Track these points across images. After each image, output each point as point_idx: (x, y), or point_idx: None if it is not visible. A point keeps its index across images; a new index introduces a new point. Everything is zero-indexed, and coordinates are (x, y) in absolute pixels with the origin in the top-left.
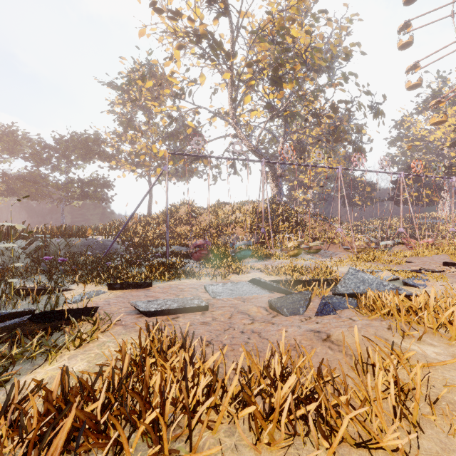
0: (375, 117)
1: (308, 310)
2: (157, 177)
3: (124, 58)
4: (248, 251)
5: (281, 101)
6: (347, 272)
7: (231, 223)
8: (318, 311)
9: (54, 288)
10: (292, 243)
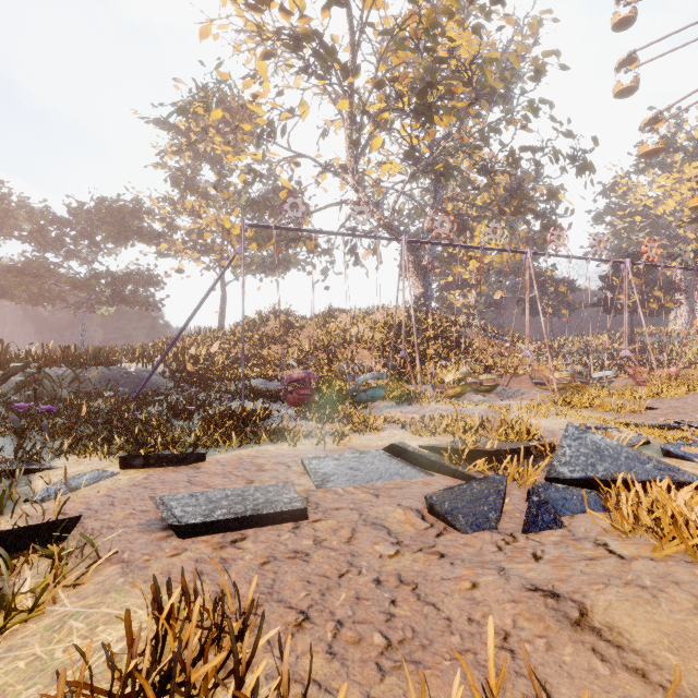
0: (580, 173)
1: (506, 516)
2: (226, 265)
3: (180, 79)
4: (379, 390)
5: (429, 148)
6: (565, 433)
7: (351, 342)
8: (527, 520)
9: (16, 466)
10: (452, 375)
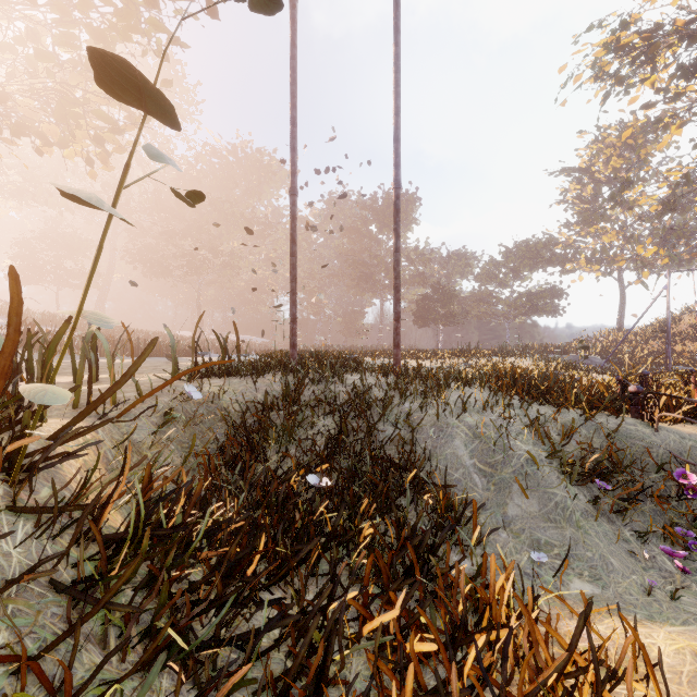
0: None
1: None
2: (656, 297)
3: (584, 133)
4: None
5: None
6: None
7: None
8: None
9: None
10: None
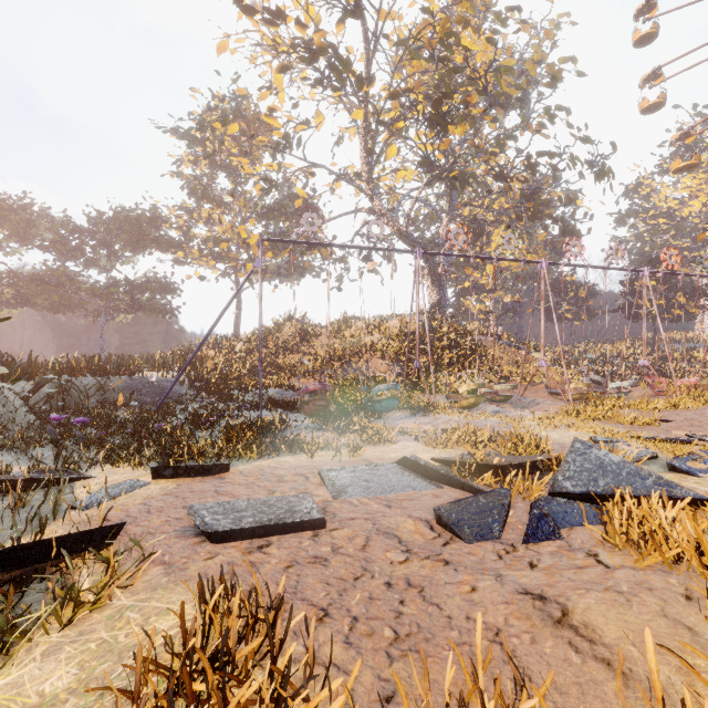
0: (599, 178)
1: (508, 527)
2: (245, 279)
3: (197, 89)
4: (393, 401)
5: (444, 155)
6: (570, 449)
7: (366, 351)
8: (527, 532)
9: (59, 476)
10: (466, 386)
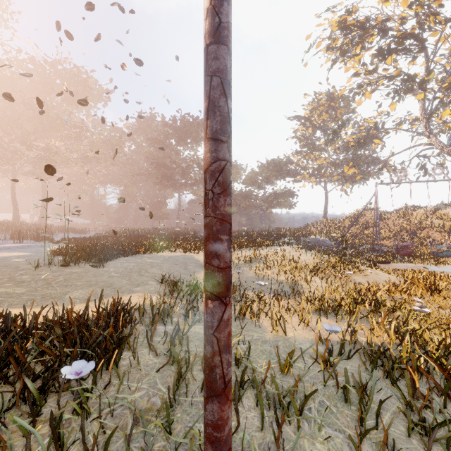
0: None
1: None
2: (369, 201)
3: (308, 95)
4: (450, 252)
5: None
6: None
7: (425, 227)
8: None
9: None
10: None
